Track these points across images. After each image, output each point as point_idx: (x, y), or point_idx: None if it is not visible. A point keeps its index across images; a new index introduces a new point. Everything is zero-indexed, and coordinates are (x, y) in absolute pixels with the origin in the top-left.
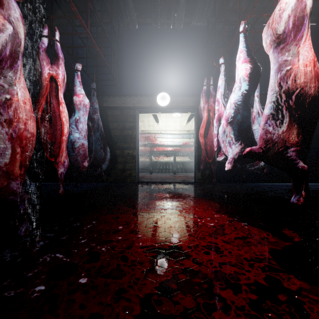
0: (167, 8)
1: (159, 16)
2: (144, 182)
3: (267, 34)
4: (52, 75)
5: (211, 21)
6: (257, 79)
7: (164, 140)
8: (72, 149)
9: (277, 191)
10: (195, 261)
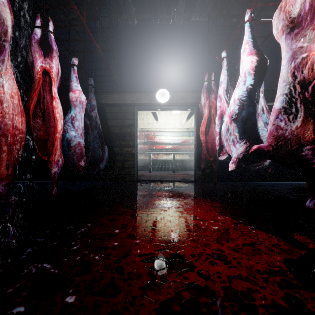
0: (166, 2)
1: (159, 11)
2: (143, 180)
3: (279, 18)
4: (45, 68)
5: (212, 16)
6: (264, 71)
7: (164, 138)
8: (68, 147)
9: (281, 190)
10: (200, 274)
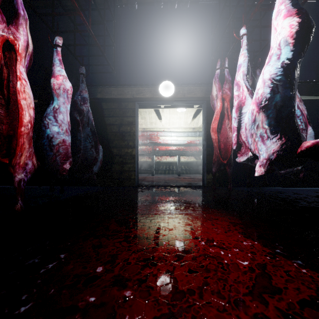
0: None
1: None
2: (145, 185)
3: None
4: (7, 39)
5: None
6: (309, 39)
7: (168, 138)
8: (49, 147)
9: (309, 199)
10: None
